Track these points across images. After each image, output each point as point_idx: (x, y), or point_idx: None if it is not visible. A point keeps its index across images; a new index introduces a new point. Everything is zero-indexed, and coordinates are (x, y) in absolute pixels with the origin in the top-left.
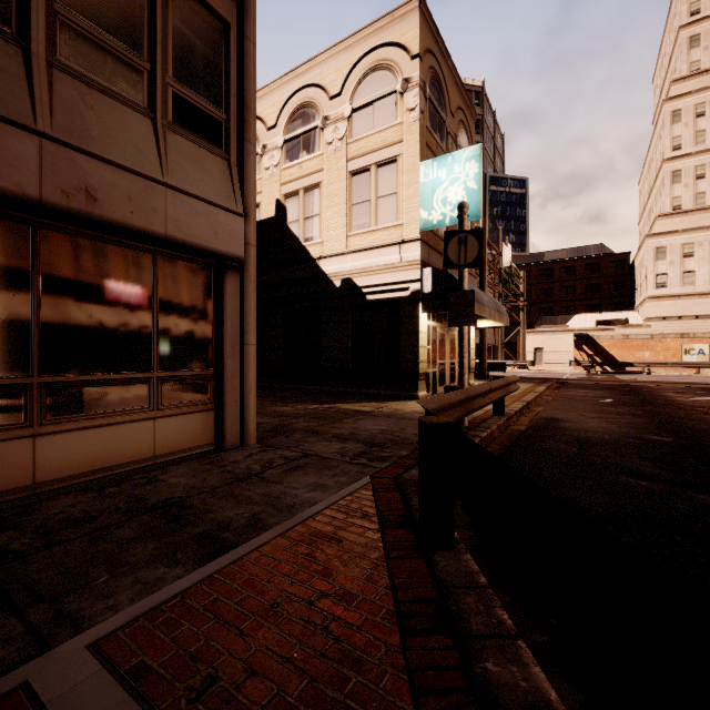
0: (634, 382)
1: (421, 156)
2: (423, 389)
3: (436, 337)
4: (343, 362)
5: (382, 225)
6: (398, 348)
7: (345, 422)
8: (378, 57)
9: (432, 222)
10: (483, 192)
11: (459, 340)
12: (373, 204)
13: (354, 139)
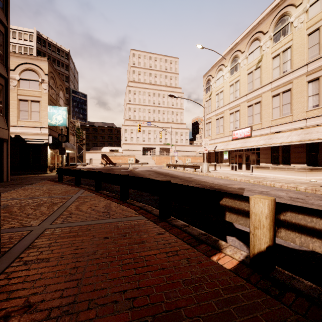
0: (113, 168)
1: (48, 103)
2: (49, 171)
3: (52, 155)
4: (15, 163)
5: (33, 120)
6: (40, 159)
7: (29, 177)
8: (32, 67)
9: (52, 124)
10: (69, 95)
11: (62, 157)
12: (29, 113)
13: (21, 88)
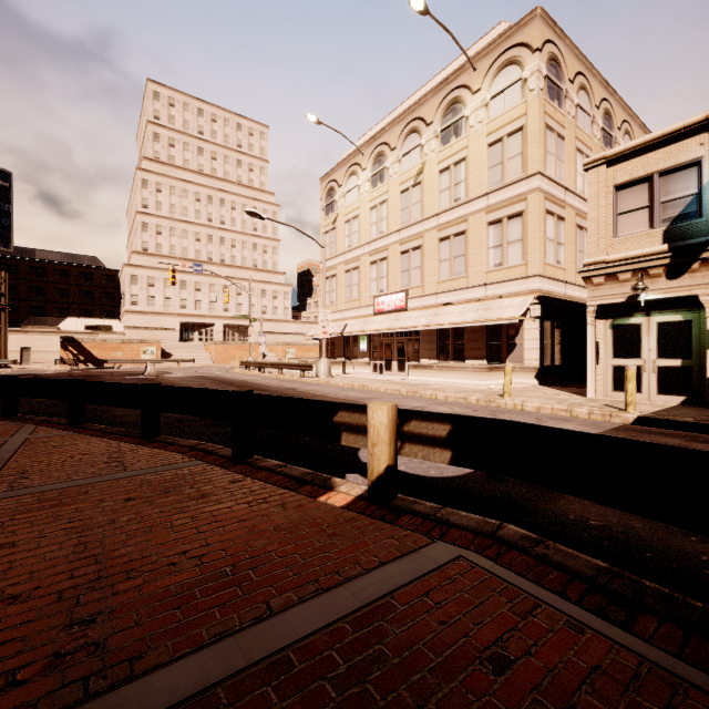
0: (98, 373)
1: None
2: None
3: None
4: None
5: None
6: None
7: None
8: None
9: None
10: None
11: None
12: None
13: None
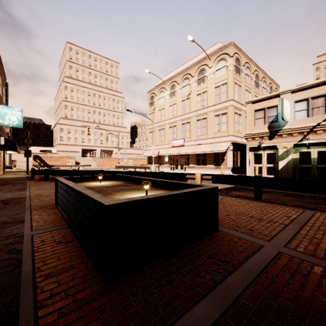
0: None
1: None
2: None
3: None
4: None
5: None
6: None
7: None
8: None
9: (4, 124)
10: None
11: (27, 160)
12: None
13: None
